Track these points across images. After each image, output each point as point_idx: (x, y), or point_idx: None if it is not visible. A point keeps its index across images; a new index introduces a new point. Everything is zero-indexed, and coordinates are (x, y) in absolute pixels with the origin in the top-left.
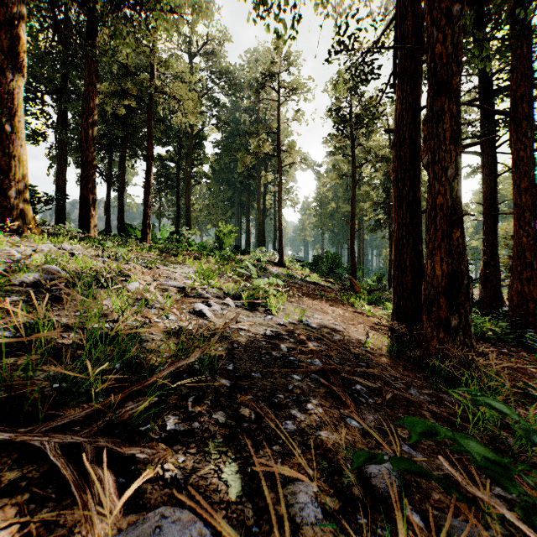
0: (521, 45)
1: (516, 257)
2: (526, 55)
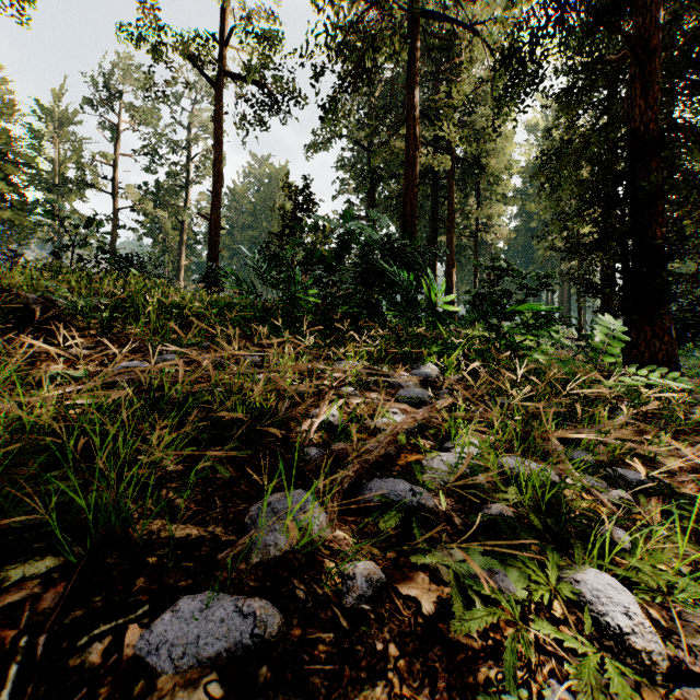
0: None
1: None
2: None
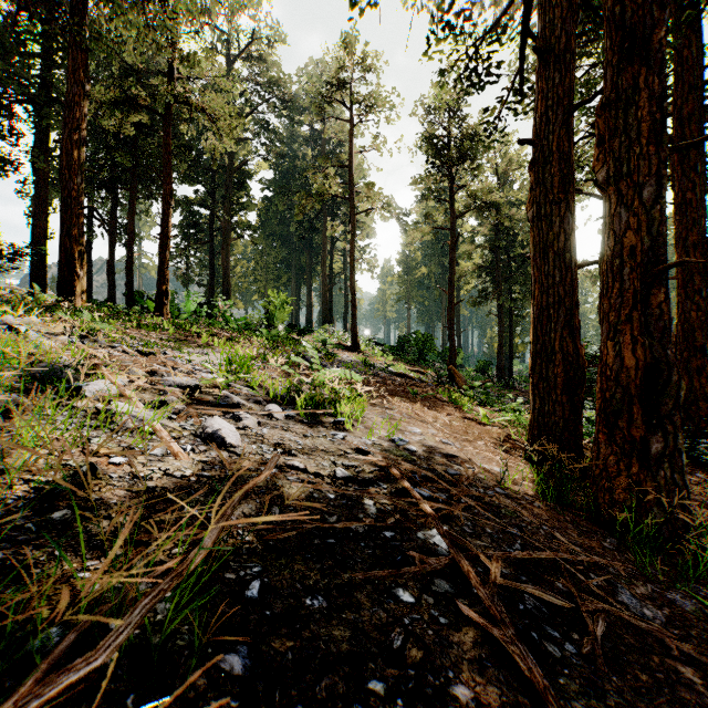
0: (688, 45)
1: (681, 338)
2: (695, 59)
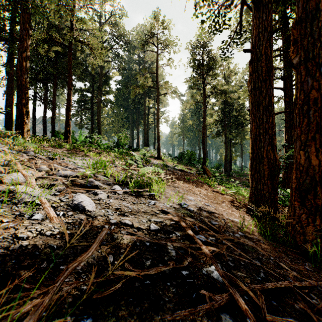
0: None
1: None
2: None
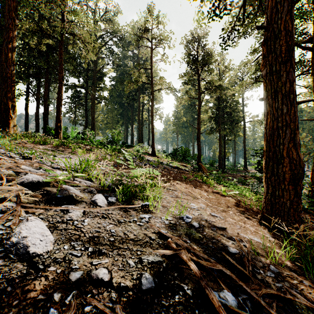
0: None
1: None
2: None
